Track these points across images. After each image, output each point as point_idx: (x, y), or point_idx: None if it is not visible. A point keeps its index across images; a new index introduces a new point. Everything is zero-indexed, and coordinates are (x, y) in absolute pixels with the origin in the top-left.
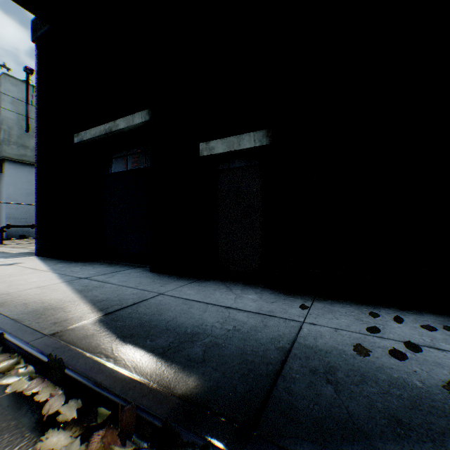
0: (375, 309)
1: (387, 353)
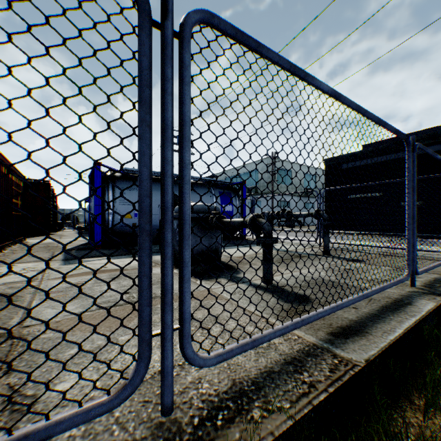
0: None
1: None
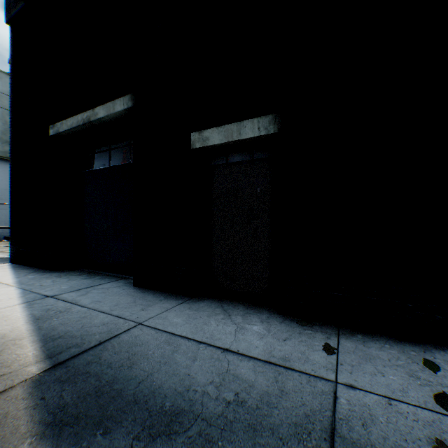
0: (426, 351)
1: None
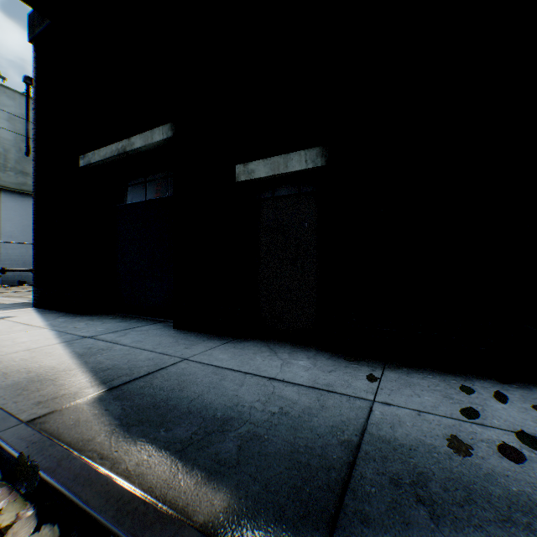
0: (467, 380)
1: (496, 450)
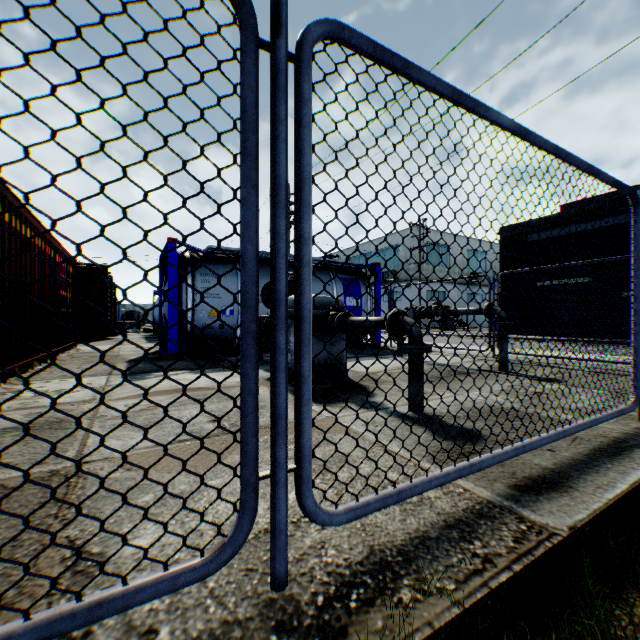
0: None
1: None
